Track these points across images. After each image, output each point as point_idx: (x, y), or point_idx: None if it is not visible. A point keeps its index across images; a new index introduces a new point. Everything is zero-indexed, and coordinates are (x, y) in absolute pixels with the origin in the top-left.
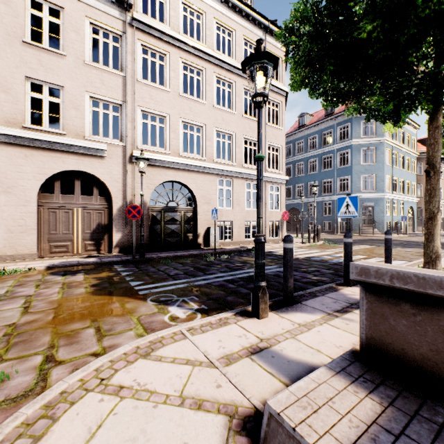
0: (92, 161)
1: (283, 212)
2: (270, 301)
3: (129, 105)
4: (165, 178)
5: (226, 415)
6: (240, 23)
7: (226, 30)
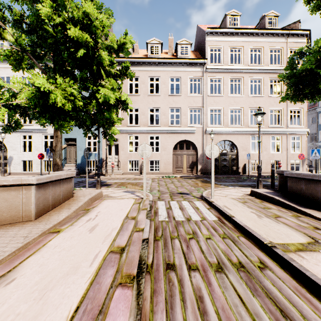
0: (190, 135)
1: (299, 154)
2: (265, 187)
3: (204, 108)
4: (221, 139)
5: (244, 194)
6: (266, 41)
7: (256, 49)
